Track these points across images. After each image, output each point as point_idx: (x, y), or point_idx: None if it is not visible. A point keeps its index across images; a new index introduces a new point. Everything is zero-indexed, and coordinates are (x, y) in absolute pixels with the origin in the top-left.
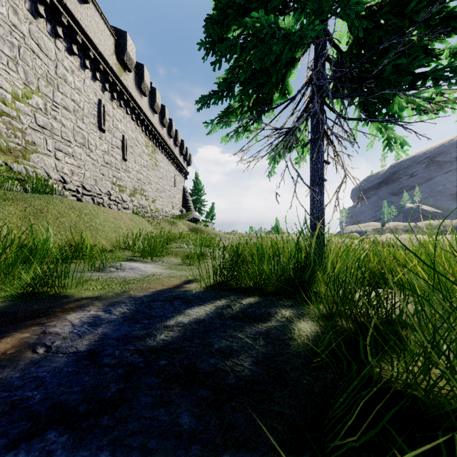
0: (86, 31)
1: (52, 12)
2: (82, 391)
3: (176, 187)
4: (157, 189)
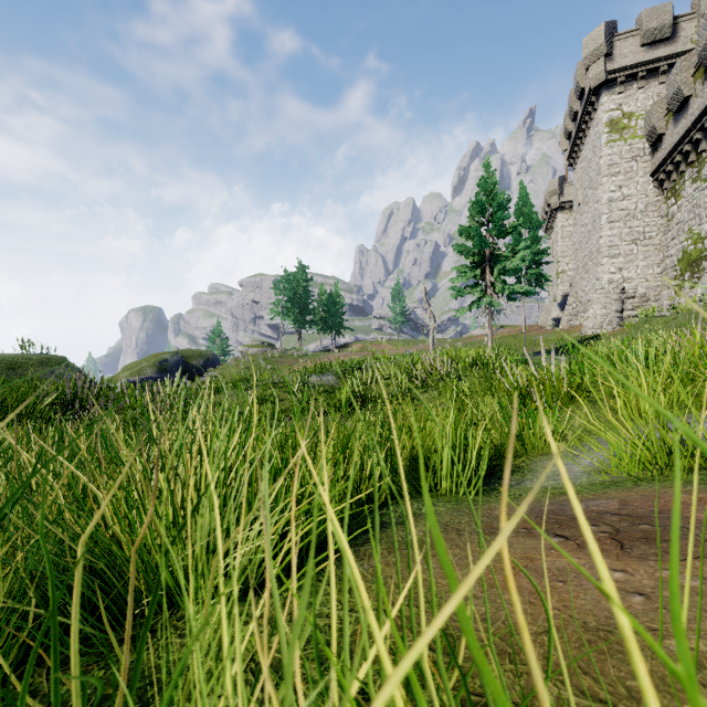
0: None
1: None
2: None
3: None
4: None
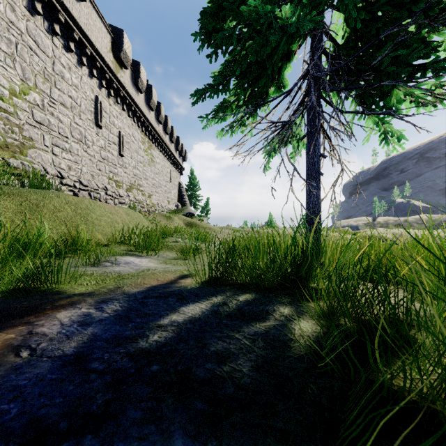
0: (82, 29)
1: (49, 9)
2: (65, 403)
3: (172, 182)
4: (153, 184)
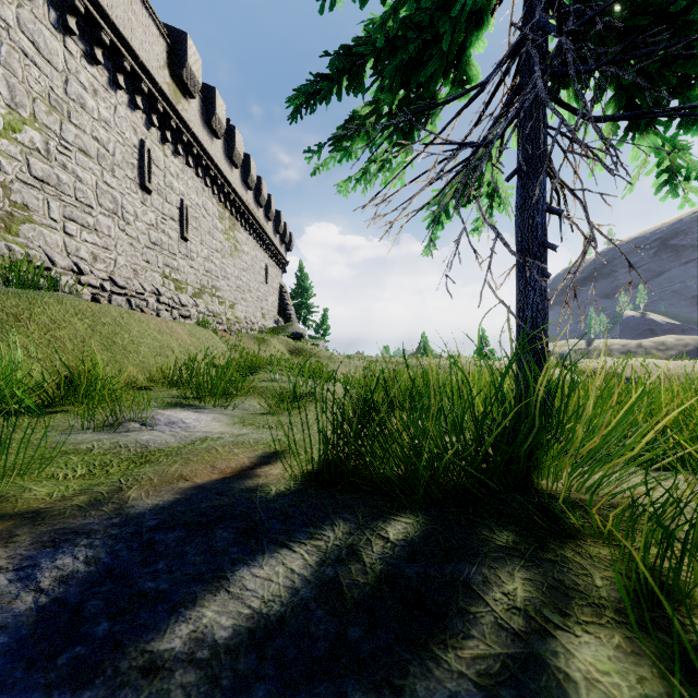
0: (117, 26)
1: None
2: None
3: (269, 284)
4: (238, 287)
